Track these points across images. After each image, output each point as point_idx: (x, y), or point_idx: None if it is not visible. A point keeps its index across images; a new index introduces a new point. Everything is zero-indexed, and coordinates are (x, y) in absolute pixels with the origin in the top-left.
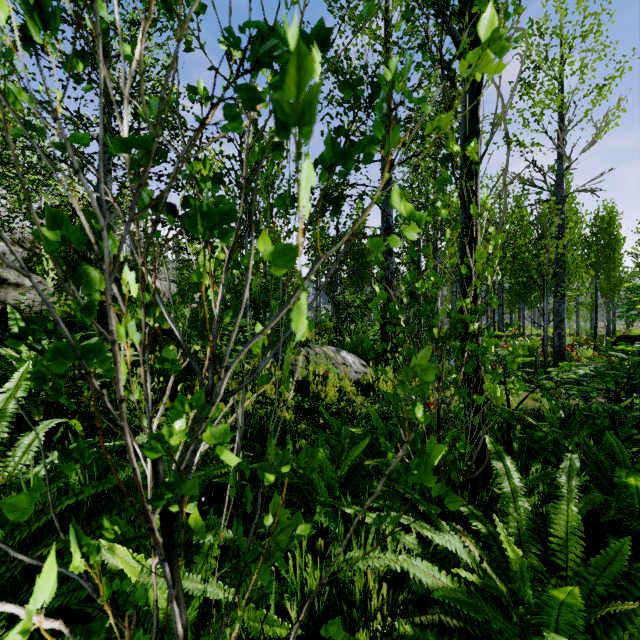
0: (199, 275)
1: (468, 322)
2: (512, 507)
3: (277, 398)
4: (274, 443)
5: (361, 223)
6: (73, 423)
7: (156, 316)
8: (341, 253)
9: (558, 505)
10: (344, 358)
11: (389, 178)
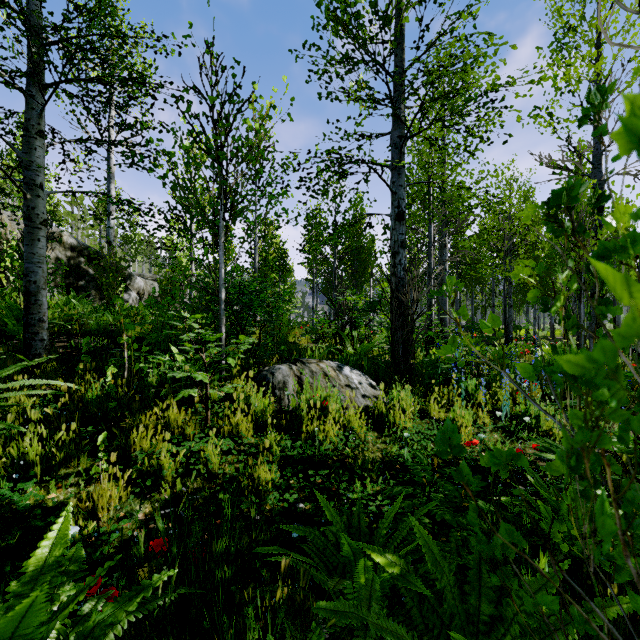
0: None
1: None
2: None
3: (256, 442)
4: None
5: None
6: None
7: None
8: None
9: None
10: (348, 377)
11: (401, 153)
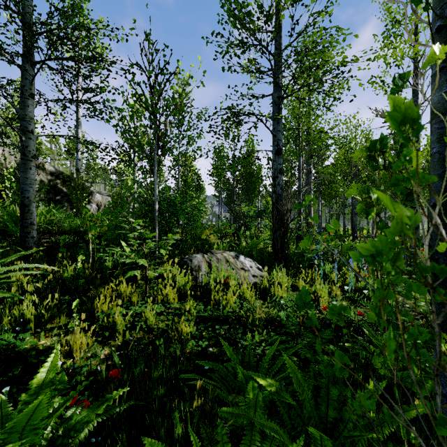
0: None
1: None
2: None
3: (180, 307)
4: None
5: None
6: None
7: None
8: None
9: None
10: (242, 263)
11: (279, 108)
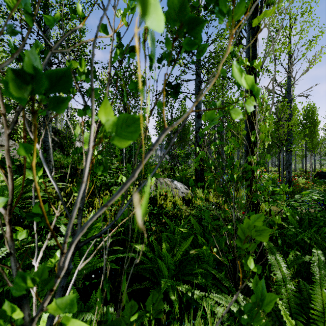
0: (28, 148)
1: (254, 170)
2: (284, 288)
3: None
4: (125, 288)
5: None
6: (18, 228)
7: (40, 174)
8: (181, 126)
9: (314, 288)
10: (176, 185)
11: (199, 89)
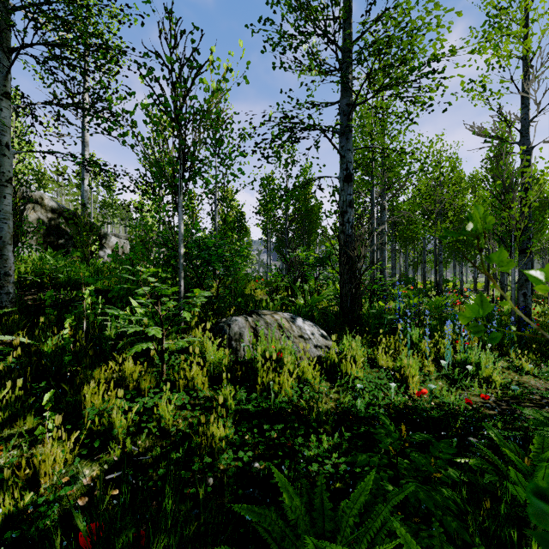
0: None
1: None
2: None
3: (212, 395)
4: None
5: None
6: None
7: None
8: None
9: None
10: (301, 328)
11: (349, 119)
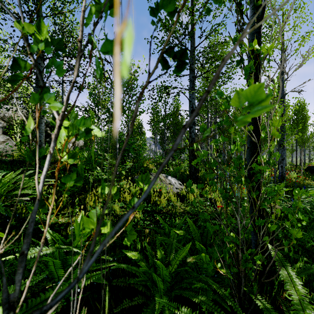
0: None
1: (264, 172)
2: (303, 313)
3: None
4: None
5: (219, 75)
6: None
7: None
8: (191, 117)
9: None
10: (170, 180)
11: (193, 84)
